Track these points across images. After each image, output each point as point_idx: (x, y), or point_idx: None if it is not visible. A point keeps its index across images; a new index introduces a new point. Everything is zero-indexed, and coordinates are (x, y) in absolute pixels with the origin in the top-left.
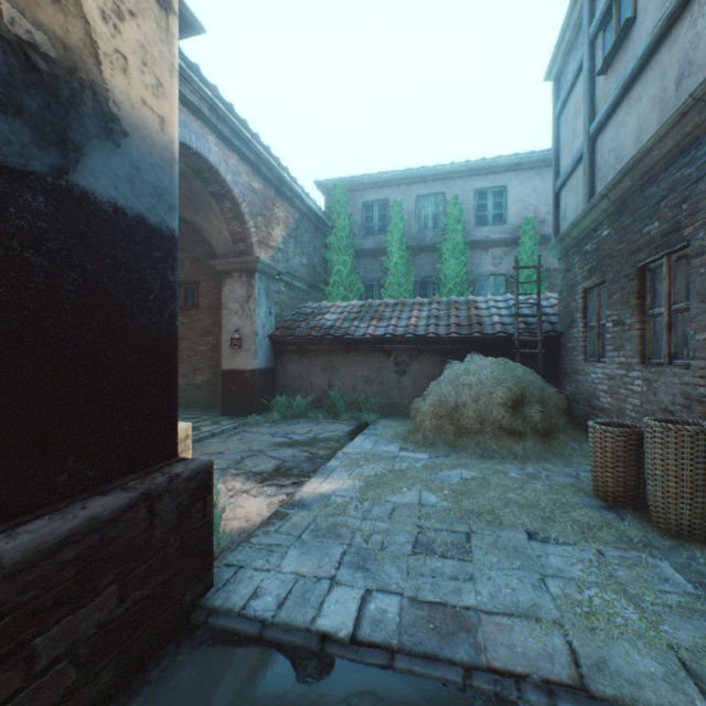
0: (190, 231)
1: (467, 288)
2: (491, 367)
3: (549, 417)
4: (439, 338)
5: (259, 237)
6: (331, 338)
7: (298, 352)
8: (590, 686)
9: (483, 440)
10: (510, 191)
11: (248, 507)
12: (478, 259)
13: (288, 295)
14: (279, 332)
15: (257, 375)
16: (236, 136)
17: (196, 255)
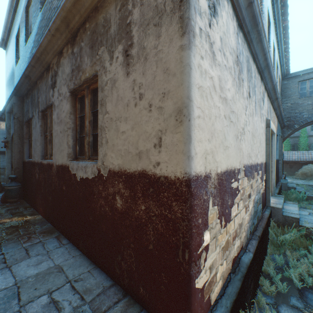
0: None
1: (307, 147)
2: None
3: None
4: (300, 161)
5: None
6: None
7: None
8: None
9: (311, 178)
10: None
11: None
12: (311, 139)
13: None
14: None
15: None
16: None
17: None
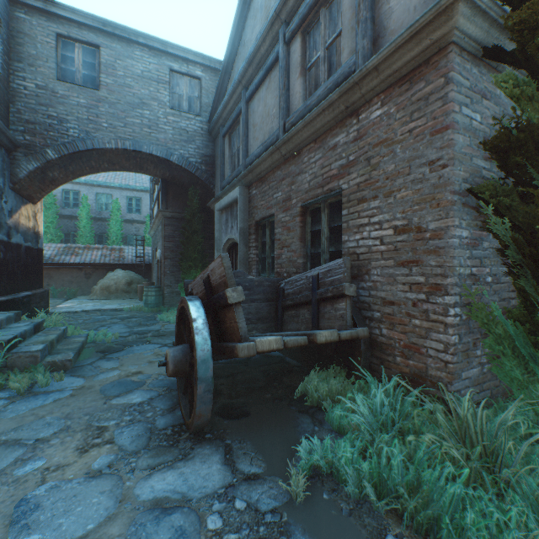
0: None
1: (124, 240)
2: (123, 274)
3: None
4: (106, 264)
5: None
6: (51, 263)
7: None
8: (117, 308)
9: (118, 295)
10: (143, 200)
11: None
12: (129, 228)
13: None
14: None
15: None
16: None
17: None
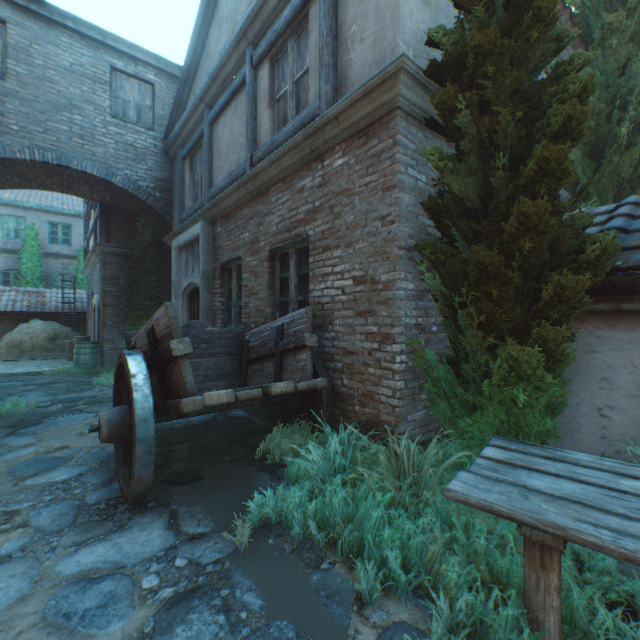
0: None
1: (44, 280)
2: (43, 326)
3: None
4: (16, 312)
5: None
6: None
7: None
8: (33, 372)
9: (35, 355)
10: (75, 228)
11: None
12: (52, 264)
13: None
14: None
15: None
16: None
17: None
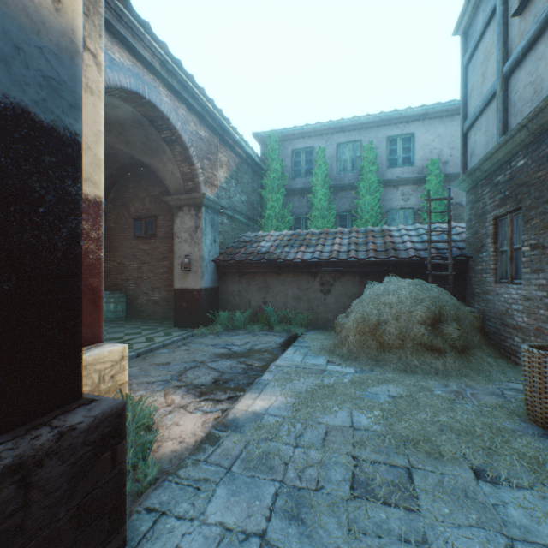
0: (149, 174)
1: (380, 220)
2: (409, 288)
3: (465, 334)
4: (359, 261)
5: (205, 177)
6: (266, 262)
7: (238, 274)
8: None
9: (405, 355)
10: (417, 137)
11: (184, 426)
12: (389, 195)
13: (230, 226)
14: (222, 257)
15: (203, 293)
16: (185, 89)
17: (155, 193)
